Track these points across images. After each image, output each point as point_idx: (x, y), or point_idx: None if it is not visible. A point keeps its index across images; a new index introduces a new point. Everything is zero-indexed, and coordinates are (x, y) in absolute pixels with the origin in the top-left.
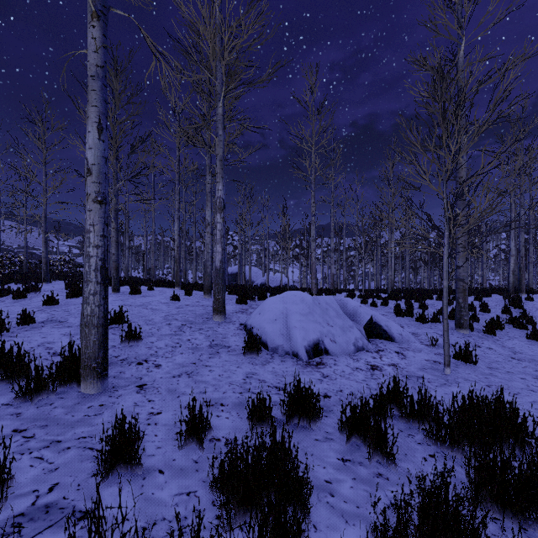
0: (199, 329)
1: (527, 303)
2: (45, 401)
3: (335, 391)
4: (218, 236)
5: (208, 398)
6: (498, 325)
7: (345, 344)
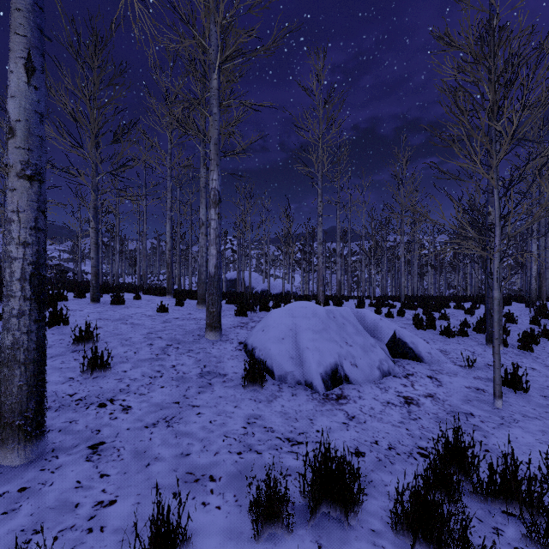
0: (188, 350)
1: None
2: None
3: (369, 443)
4: (212, 236)
5: (192, 466)
6: (532, 339)
7: (369, 368)
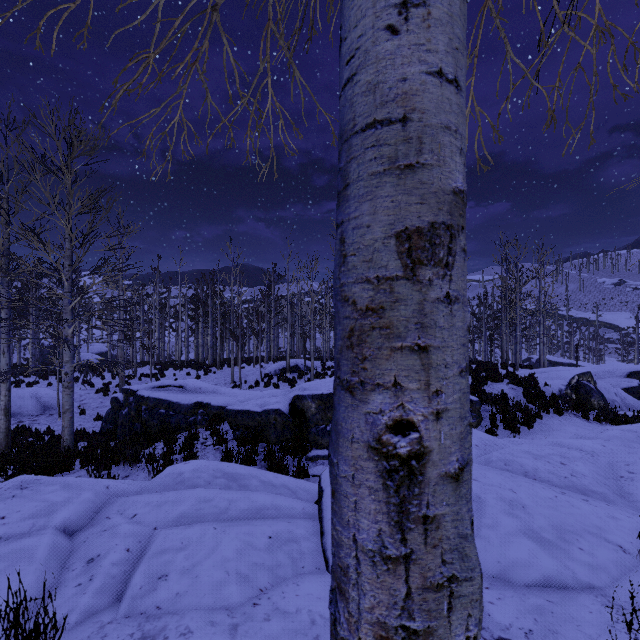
0: None
1: (208, 376)
2: None
3: None
4: None
5: None
6: None
7: (17, 414)
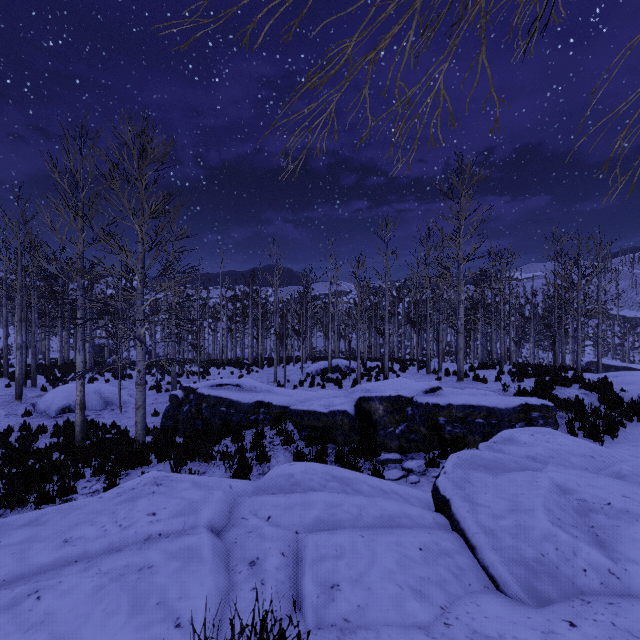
0: (4, 408)
1: (251, 375)
2: None
3: (53, 424)
4: (18, 362)
5: None
6: None
7: None
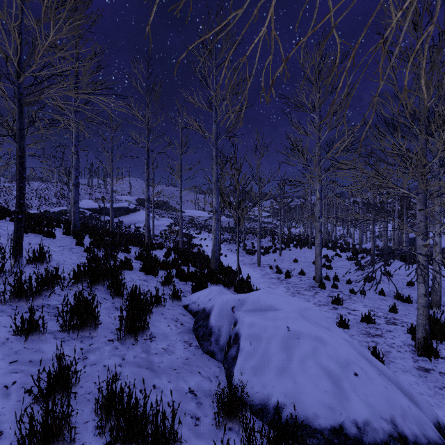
0: None
1: None
2: None
3: None
4: None
5: None
6: None
7: None
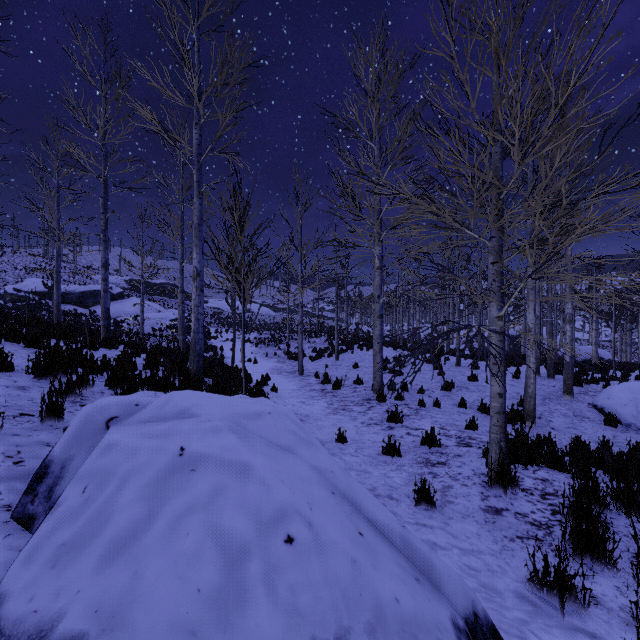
0: (558, 403)
1: None
2: (516, 425)
3: None
4: (567, 340)
5: (596, 440)
6: None
7: None
